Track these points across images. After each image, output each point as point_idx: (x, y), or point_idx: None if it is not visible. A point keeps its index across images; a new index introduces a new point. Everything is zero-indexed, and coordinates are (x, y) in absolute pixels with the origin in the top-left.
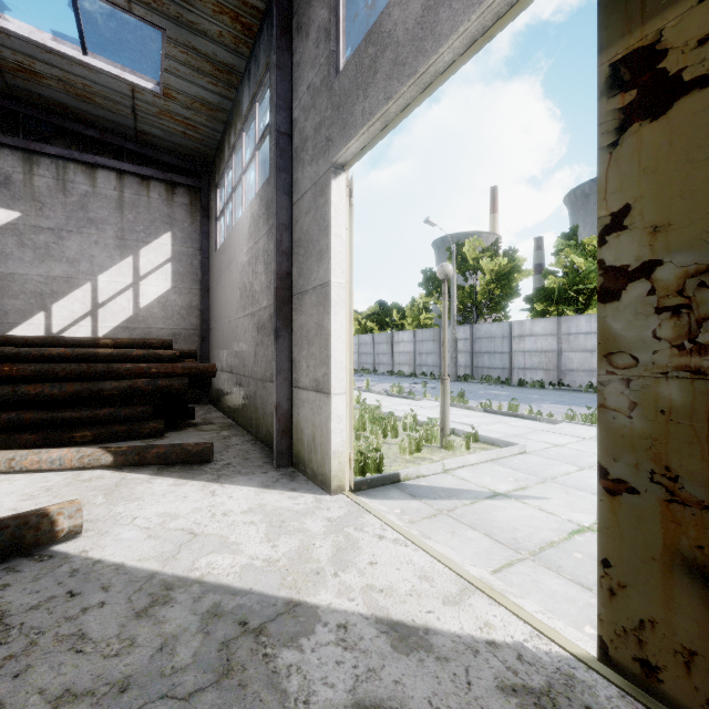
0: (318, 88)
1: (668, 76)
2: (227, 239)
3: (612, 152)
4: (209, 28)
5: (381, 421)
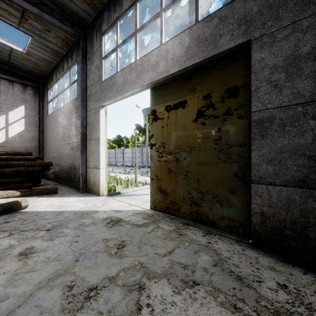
0: (96, 81)
1: (157, 116)
2: (55, 113)
3: (151, 124)
4: (52, 40)
5: (116, 180)
